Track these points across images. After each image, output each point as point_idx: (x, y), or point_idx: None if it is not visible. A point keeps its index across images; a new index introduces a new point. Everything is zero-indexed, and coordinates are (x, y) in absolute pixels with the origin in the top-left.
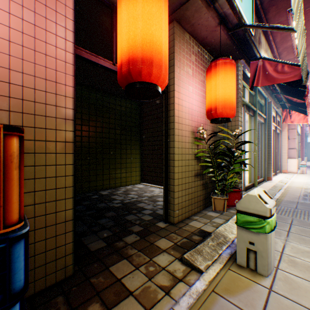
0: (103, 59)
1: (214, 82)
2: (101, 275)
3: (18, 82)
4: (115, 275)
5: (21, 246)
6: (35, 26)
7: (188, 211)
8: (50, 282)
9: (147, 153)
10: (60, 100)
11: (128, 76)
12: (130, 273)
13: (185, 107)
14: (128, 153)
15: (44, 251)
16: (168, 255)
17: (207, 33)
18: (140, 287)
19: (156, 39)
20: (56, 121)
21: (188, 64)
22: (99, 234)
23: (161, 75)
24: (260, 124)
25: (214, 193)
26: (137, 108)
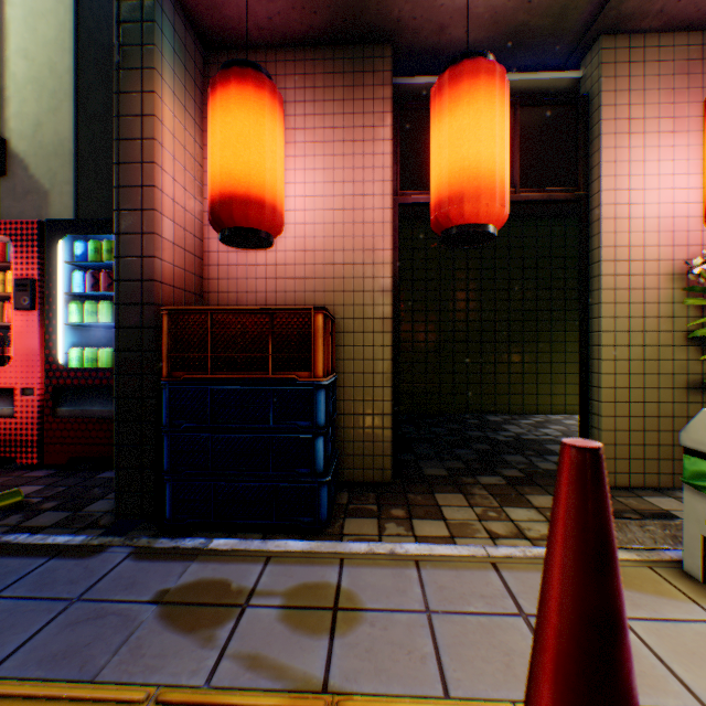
0: None
1: None
2: (420, 495)
3: (339, 261)
4: (435, 500)
5: (322, 394)
6: (353, 198)
7: (654, 472)
8: (366, 478)
9: None
10: (377, 270)
11: (436, 224)
12: (456, 506)
13: (641, 218)
14: (554, 341)
15: (361, 441)
16: (534, 513)
17: None
18: (458, 519)
19: (470, 162)
20: (373, 296)
21: (654, 108)
22: (445, 462)
23: (479, 210)
24: None
25: None
26: None
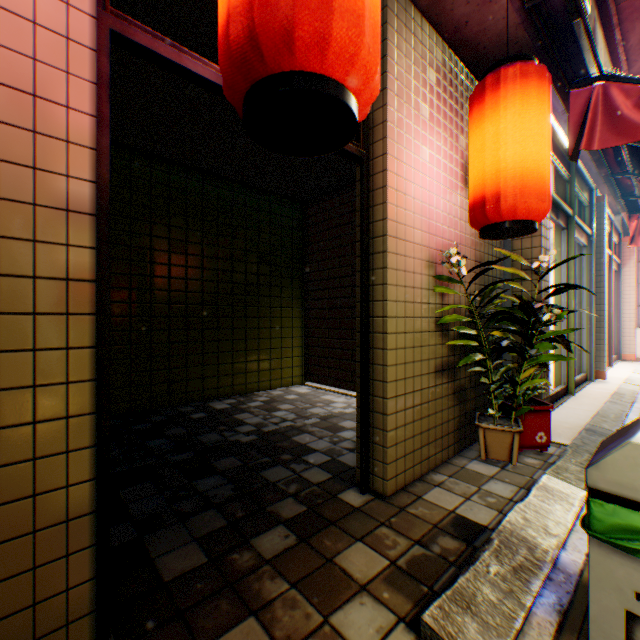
0: (195, 56)
1: (494, 126)
2: None
3: None
4: None
5: None
6: None
7: (419, 461)
8: None
9: (318, 315)
10: (50, 153)
11: (248, 53)
12: None
13: (412, 198)
14: (274, 317)
15: None
16: (375, 608)
17: (468, 10)
18: None
19: None
20: (34, 216)
21: (419, 89)
22: (192, 523)
23: (359, 50)
24: (577, 248)
25: (483, 413)
26: (295, 215)
